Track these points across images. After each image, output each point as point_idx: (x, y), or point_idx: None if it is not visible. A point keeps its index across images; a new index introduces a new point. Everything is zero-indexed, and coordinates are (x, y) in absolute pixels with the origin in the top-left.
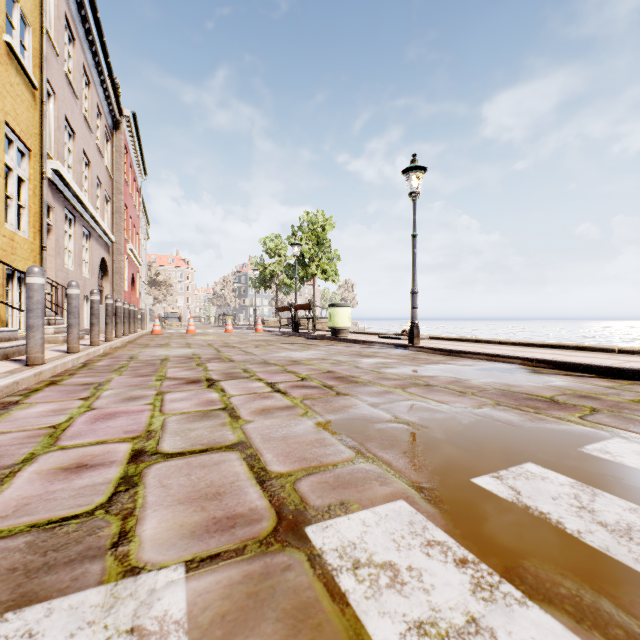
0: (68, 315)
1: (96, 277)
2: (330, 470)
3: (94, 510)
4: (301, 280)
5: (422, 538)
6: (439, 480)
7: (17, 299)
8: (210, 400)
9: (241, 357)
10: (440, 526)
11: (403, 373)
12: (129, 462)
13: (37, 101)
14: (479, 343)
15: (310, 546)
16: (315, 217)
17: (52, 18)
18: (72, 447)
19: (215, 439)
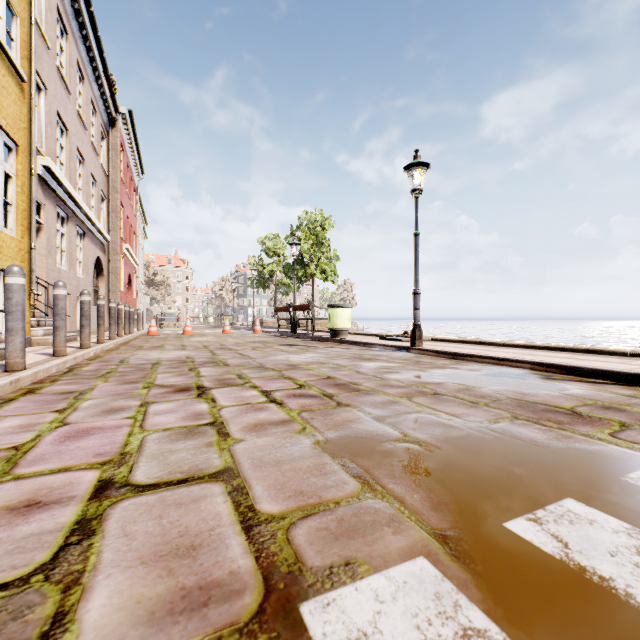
0: (54, 317)
1: (91, 277)
2: (331, 510)
3: (30, 575)
4: (300, 280)
5: (455, 624)
6: (465, 525)
7: (3, 300)
8: (198, 412)
9: (237, 361)
10: (476, 602)
11: (407, 379)
12: (91, 498)
13: (25, 94)
14: (483, 345)
15: (306, 639)
16: (314, 216)
17: (43, 10)
18: (29, 476)
19: (198, 465)
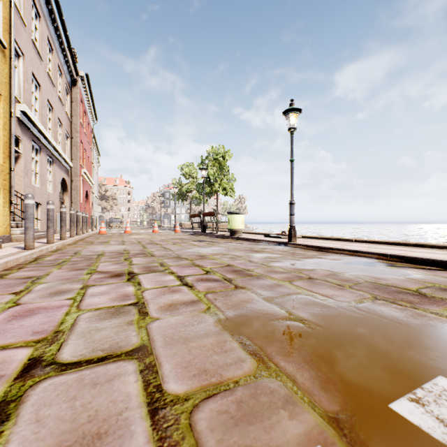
0: (25, 220)
1: (58, 192)
2: (231, 390)
3: None
4: (208, 195)
5: None
6: (354, 407)
7: None
8: (125, 294)
9: (160, 252)
10: None
11: (287, 266)
12: (17, 378)
13: (6, 58)
14: (340, 241)
15: None
16: (218, 150)
17: None
18: None
19: (118, 342)
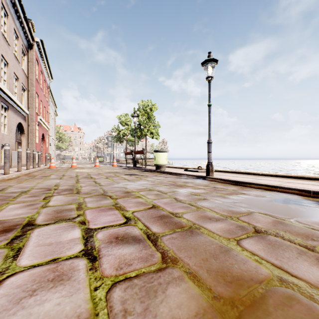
0: None
1: (13, 134)
2: None
3: None
4: (139, 138)
5: None
6: None
7: None
8: None
9: (88, 188)
10: None
11: (218, 208)
12: None
13: None
14: (248, 174)
15: None
16: (146, 103)
17: None
18: None
19: None
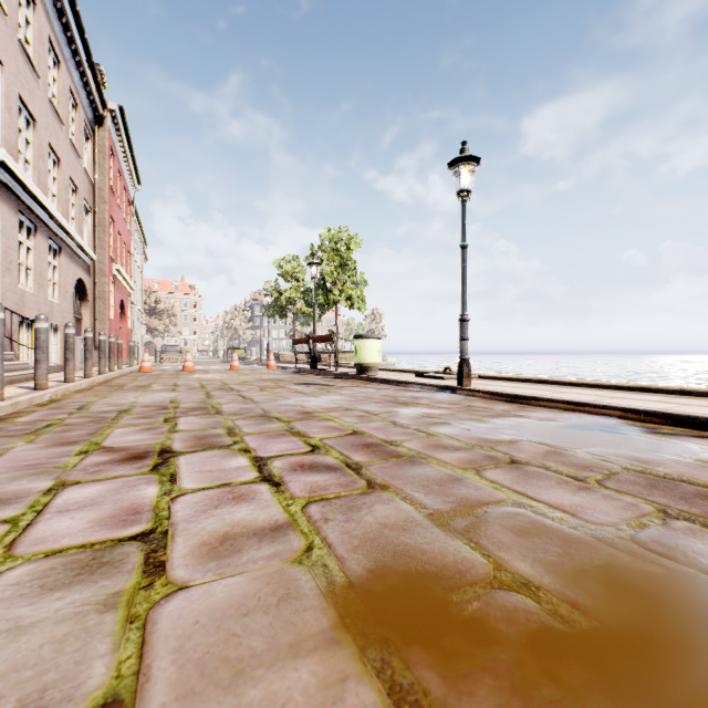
0: None
1: (69, 302)
2: None
3: None
4: (322, 308)
5: None
6: None
7: None
8: (134, 507)
9: (234, 406)
10: None
11: (465, 435)
12: None
13: None
14: (544, 384)
15: None
16: (338, 234)
17: None
18: None
19: (45, 688)
